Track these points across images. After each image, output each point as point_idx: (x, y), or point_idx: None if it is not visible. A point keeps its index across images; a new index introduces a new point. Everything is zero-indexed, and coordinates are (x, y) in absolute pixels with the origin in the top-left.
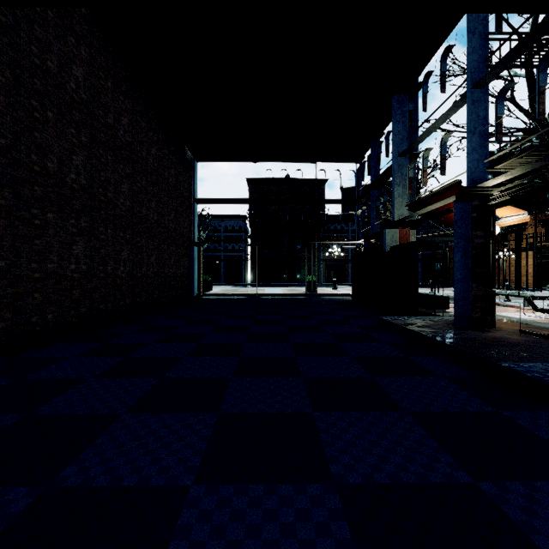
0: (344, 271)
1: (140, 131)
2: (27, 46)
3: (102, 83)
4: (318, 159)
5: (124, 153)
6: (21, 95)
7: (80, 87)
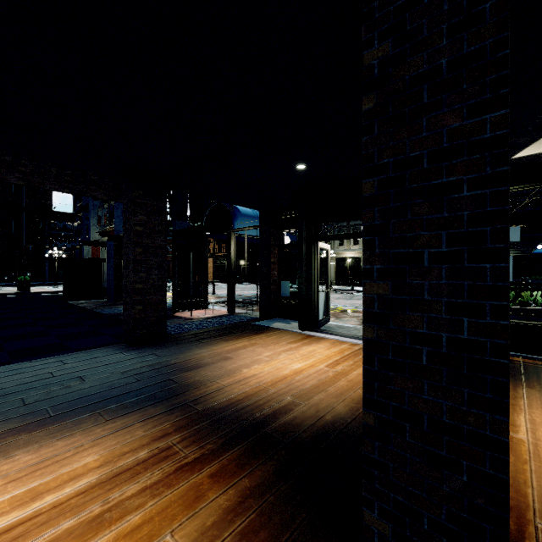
0: None
1: None
2: None
3: None
4: None
5: None
6: None
7: None
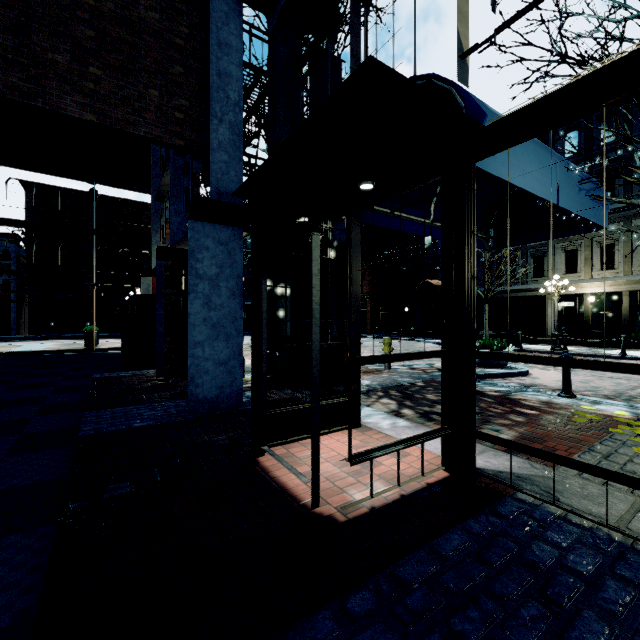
0: None
1: None
2: None
3: None
4: (98, 180)
5: None
6: None
7: None
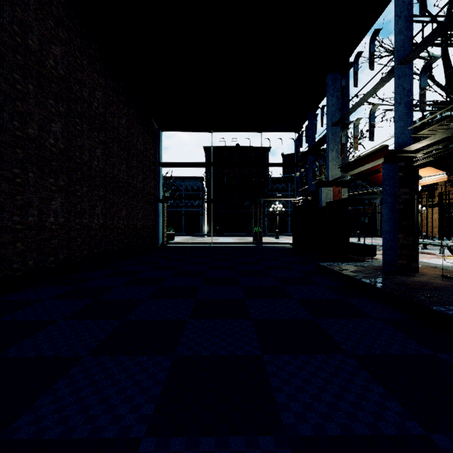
0: (284, 223)
1: (112, 104)
2: (9, 26)
3: (78, 62)
4: (263, 129)
5: (98, 123)
6: (4, 69)
7: (58, 64)
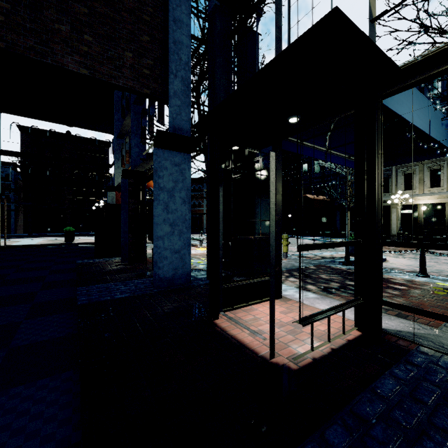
0: None
1: None
2: None
3: None
4: (74, 124)
5: None
6: None
7: None
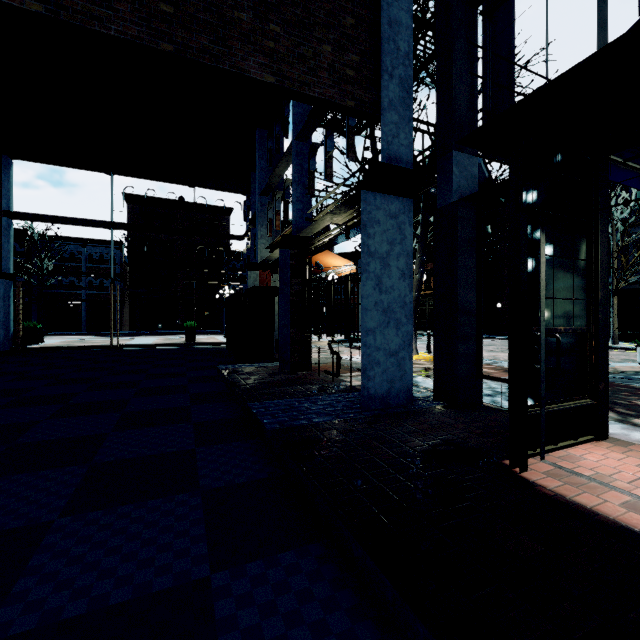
0: None
1: None
2: None
3: None
4: (197, 183)
5: None
6: None
7: None
